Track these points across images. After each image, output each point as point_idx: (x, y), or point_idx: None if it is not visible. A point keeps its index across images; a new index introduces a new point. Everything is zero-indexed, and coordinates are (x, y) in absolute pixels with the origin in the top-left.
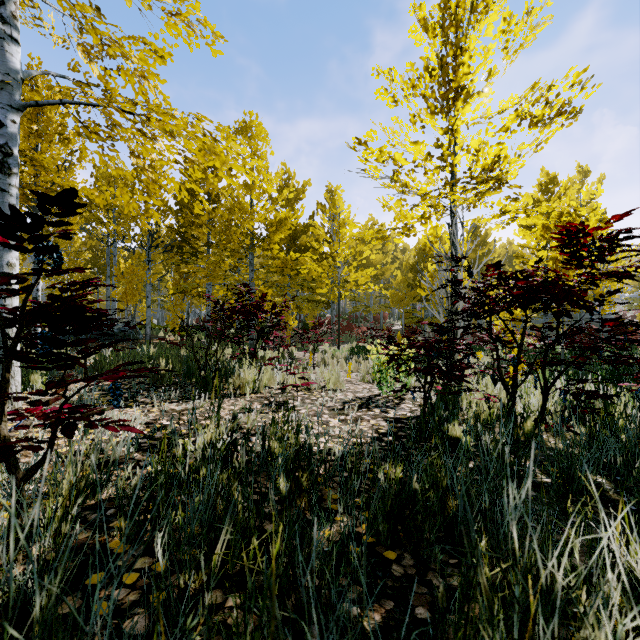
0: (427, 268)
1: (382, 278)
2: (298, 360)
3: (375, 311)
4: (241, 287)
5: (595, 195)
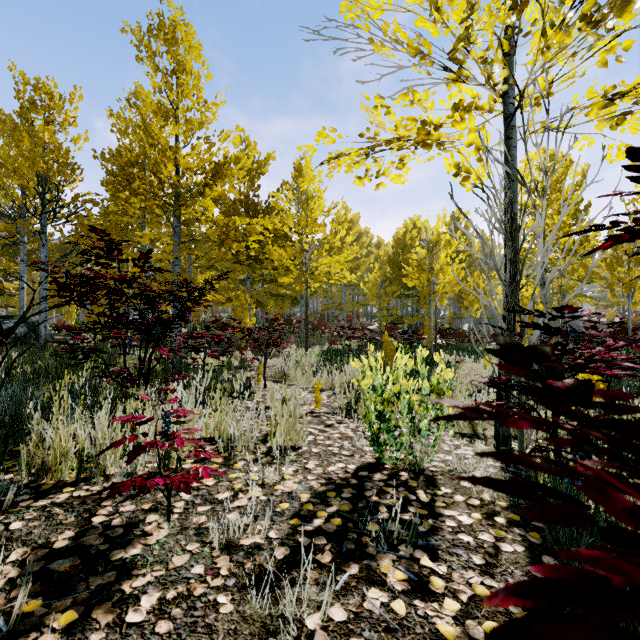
0: (407, 260)
1: (356, 272)
2: (251, 370)
3: (349, 309)
4: (97, 241)
5: (579, 186)
